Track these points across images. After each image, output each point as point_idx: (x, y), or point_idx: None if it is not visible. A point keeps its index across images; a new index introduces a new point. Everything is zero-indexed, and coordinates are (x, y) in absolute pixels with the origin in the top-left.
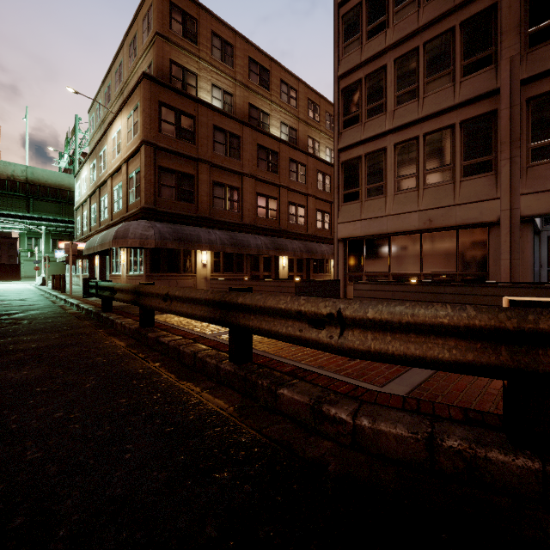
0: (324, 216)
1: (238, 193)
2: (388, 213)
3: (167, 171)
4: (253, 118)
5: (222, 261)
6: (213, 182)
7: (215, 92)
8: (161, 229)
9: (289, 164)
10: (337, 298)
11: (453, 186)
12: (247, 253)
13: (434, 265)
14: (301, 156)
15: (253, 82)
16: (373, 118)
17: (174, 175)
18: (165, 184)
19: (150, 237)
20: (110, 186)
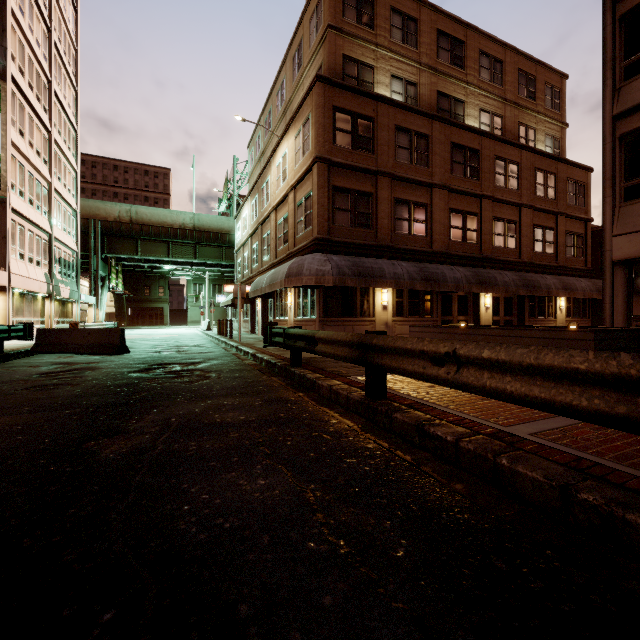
0: (545, 234)
1: (426, 212)
2: None
3: (341, 191)
4: (443, 110)
5: (405, 302)
6: (395, 200)
7: (394, 85)
8: (339, 263)
9: (494, 165)
10: None
11: None
12: (438, 291)
13: None
14: (511, 152)
15: (443, 61)
16: None
17: (350, 196)
18: (339, 207)
19: (327, 273)
20: (274, 220)
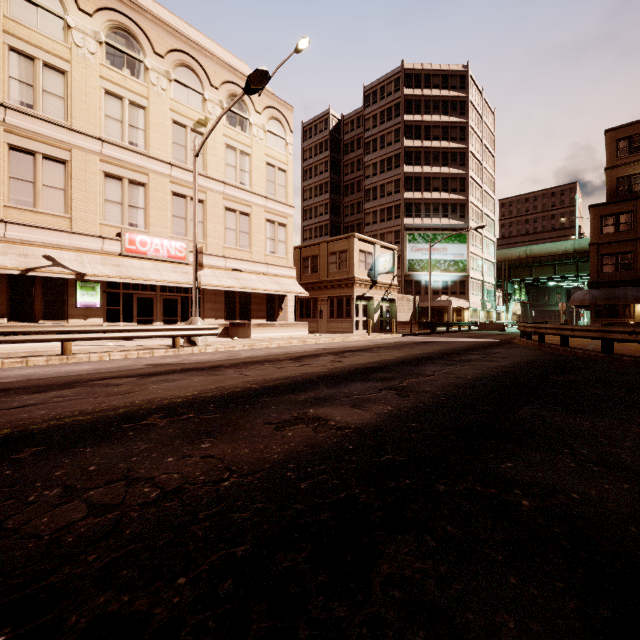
0: None
1: None
2: None
3: (607, 255)
4: None
5: None
6: None
7: None
8: (594, 294)
9: None
10: None
11: None
12: None
13: None
14: None
15: None
16: None
17: (614, 256)
18: (606, 264)
19: (586, 299)
20: None
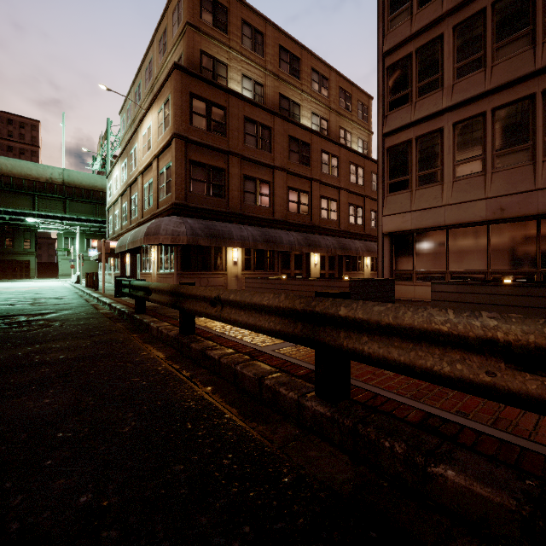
0: (357, 210)
1: (269, 187)
2: (445, 202)
3: (197, 165)
4: (284, 108)
5: (252, 259)
6: (244, 176)
7: (245, 82)
8: (193, 225)
9: (321, 156)
10: (392, 300)
11: (533, 168)
12: (279, 250)
13: (506, 262)
14: (333, 148)
15: (284, 71)
16: (426, 95)
17: (205, 169)
18: (196, 178)
19: (182, 234)
20: (140, 183)
